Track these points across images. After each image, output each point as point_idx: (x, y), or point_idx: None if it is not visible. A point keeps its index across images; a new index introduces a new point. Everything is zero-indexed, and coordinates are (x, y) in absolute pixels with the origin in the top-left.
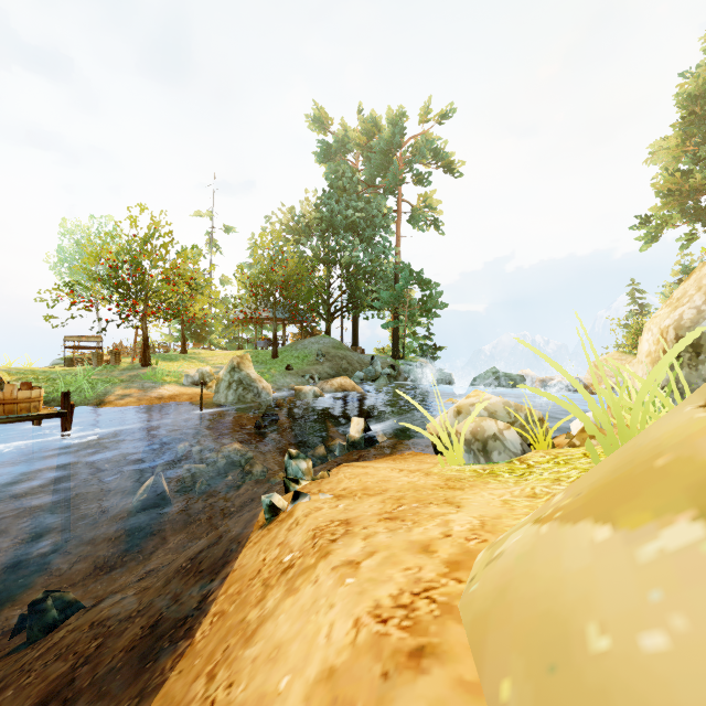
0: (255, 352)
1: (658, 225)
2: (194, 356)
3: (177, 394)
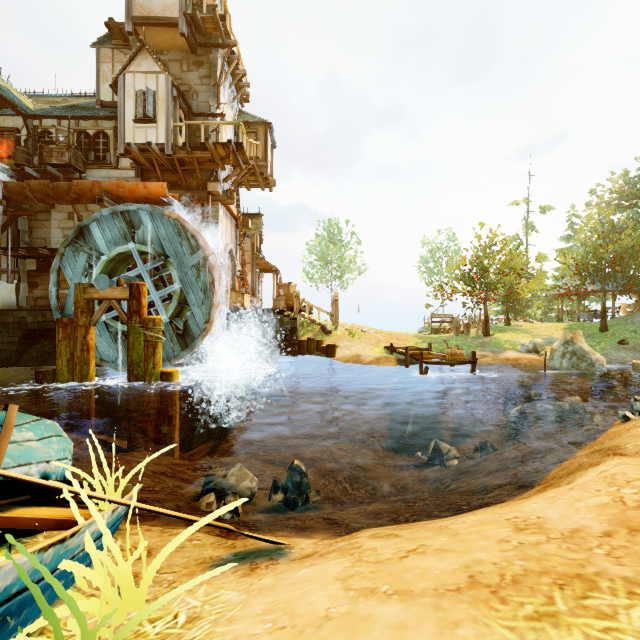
0: (578, 325)
1: None
2: (517, 328)
3: (517, 358)
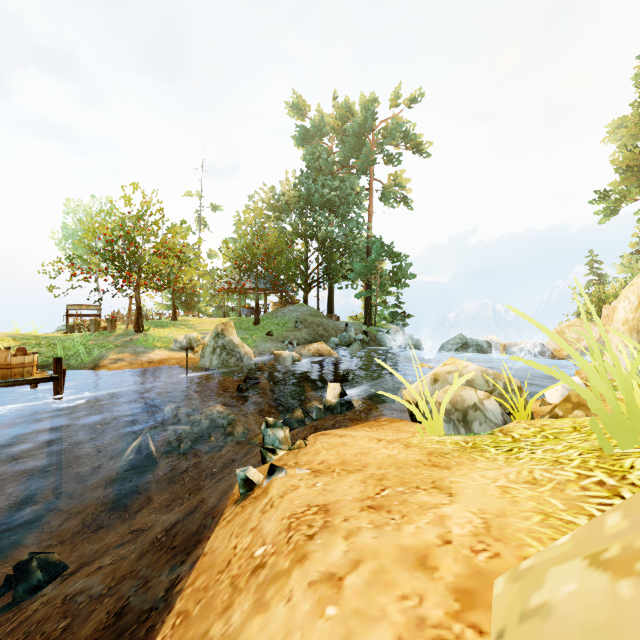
0: (239, 319)
1: (616, 199)
2: (184, 323)
3: (165, 358)
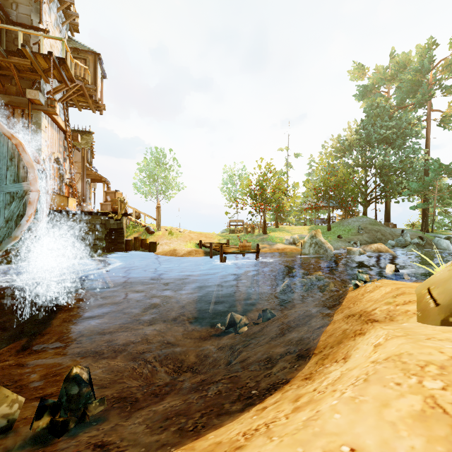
0: (316, 227)
1: None
2: (283, 229)
3: (284, 248)
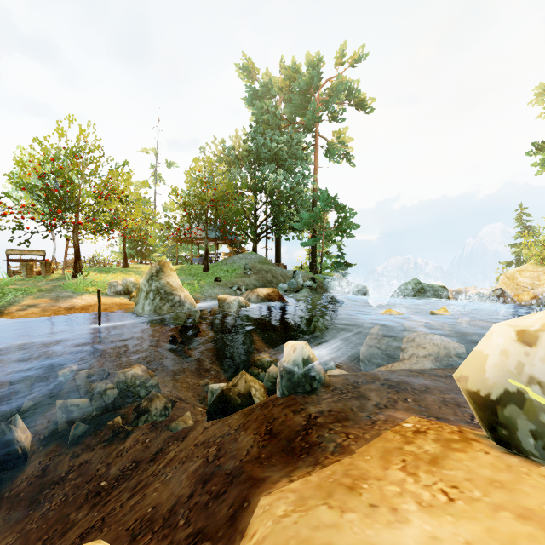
0: (189, 266)
1: None
2: (133, 270)
3: (91, 304)
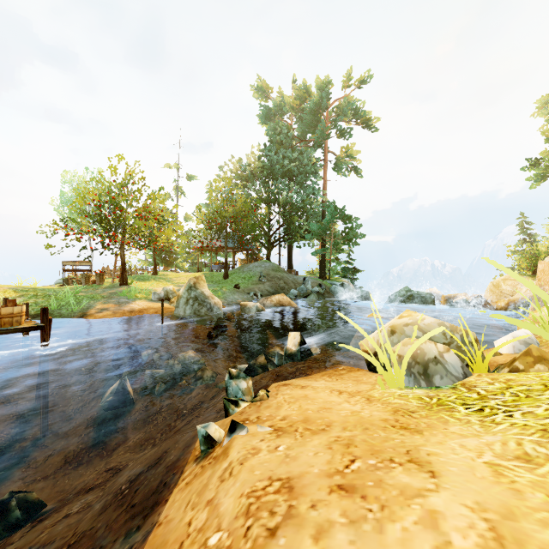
0: (210, 274)
1: (546, 166)
2: (163, 277)
3: (145, 308)
